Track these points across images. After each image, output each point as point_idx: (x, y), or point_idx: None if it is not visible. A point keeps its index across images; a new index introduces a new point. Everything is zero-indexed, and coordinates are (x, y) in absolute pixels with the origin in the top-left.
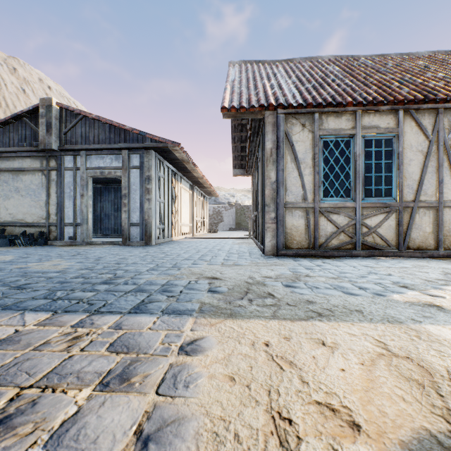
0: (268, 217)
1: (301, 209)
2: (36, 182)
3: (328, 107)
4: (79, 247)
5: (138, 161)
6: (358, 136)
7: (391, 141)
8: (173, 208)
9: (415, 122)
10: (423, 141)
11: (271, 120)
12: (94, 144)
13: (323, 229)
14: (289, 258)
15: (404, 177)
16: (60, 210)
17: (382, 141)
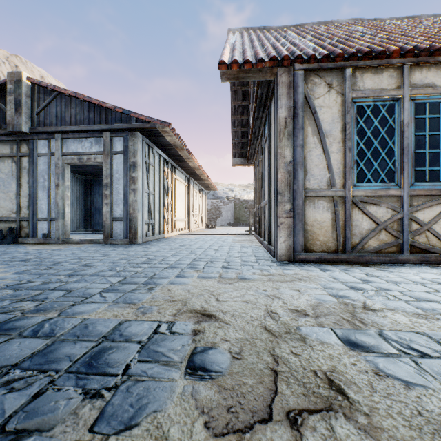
0: (281, 209)
1: (327, 199)
2: (6, 171)
3: (364, 59)
4: (50, 246)
5: (122, 144)
6: (406, 98)
7: None
8: (165, 201)
9: None
10: None
11: (286, 80)
12: (70, 125)
13: (356, 225)
14: (312, 266)
15: None
16: (32, 202)
17: (440, 104)
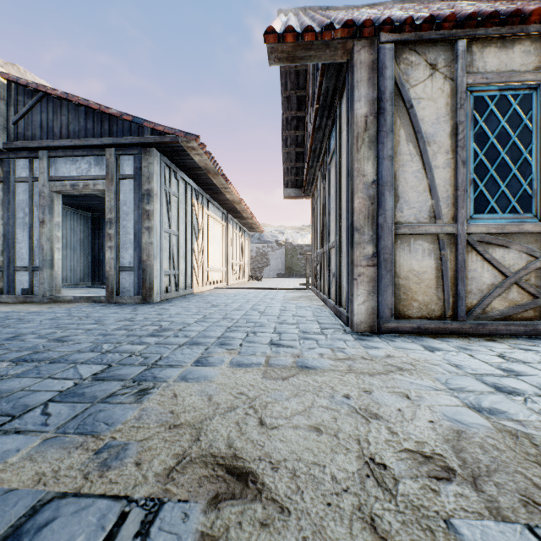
0: (359, 254)
1: (429, 237)
2: None
3: (485, 25)
4: (28, 307)
5: (131, 166)
6: None
7: None
8: (193, 244)
9: None
10: None
11: (366, 59)
12: (60, 139)
13: (473, 278)
14: (409, 341)
15: None
16: (7, 246)
17: None
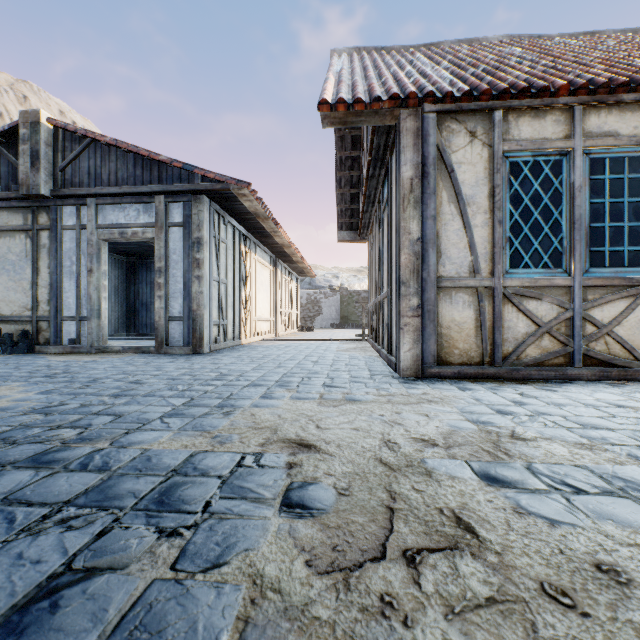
0: (405, 305)
1: (469, 290)
2: (17, 250)
3: (519, 98)
4: (80, 357)
5: (181, 213)
6: (577, 151)
7: None
8: (241, 292)
9: None
10: None
11: (412, 126)
12: (109, 186)
13: (509, 327)
14: (447, 384)
15: None
16: (54, 295)
17: (625, 160)
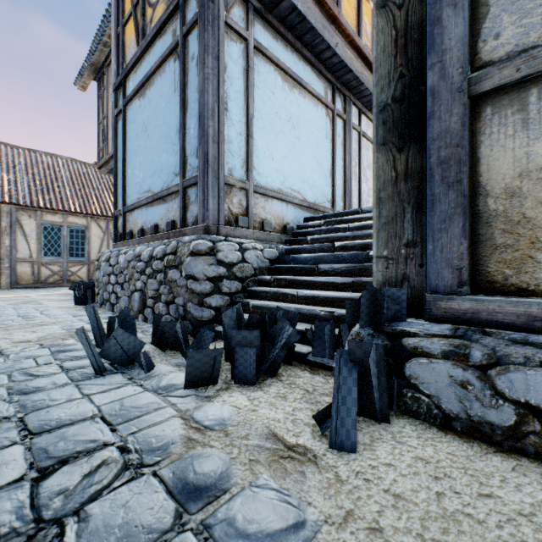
0: (4, 266)
1: (29, 262)
2: None
3: (47, 209)
4: None
5: None
6: (66, 226)
7: (85, 231)
8: None
9: (97, 224)
10: (101, 233)
11: (6, 210)
12: None
13: (44, 273)
14: (19, 289)
15: (92, 249)
16: None
17: (80, 230)
